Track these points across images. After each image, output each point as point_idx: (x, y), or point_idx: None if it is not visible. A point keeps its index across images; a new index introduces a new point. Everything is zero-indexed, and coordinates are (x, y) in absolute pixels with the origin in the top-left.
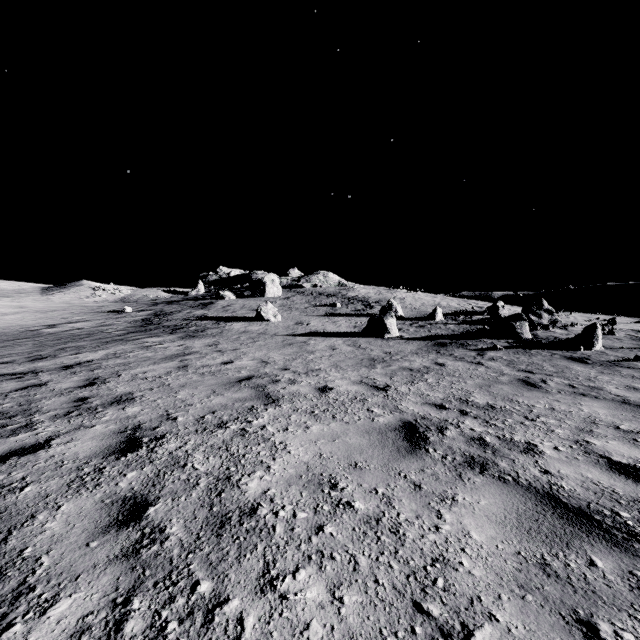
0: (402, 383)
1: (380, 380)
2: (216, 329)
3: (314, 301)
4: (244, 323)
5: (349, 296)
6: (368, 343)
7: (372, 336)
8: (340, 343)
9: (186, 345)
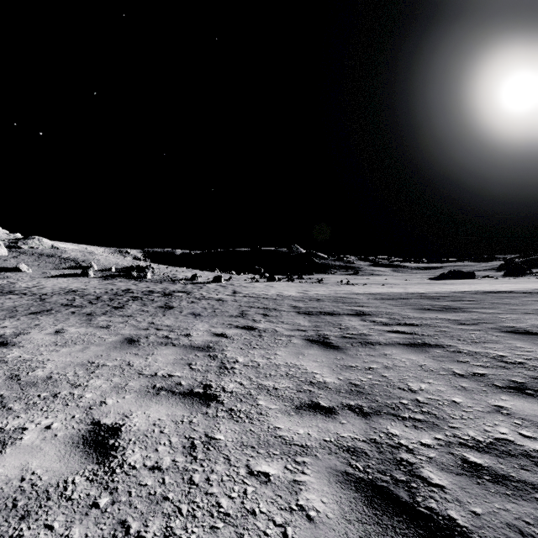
0: (93, 284)
1: (88, 283)
2: (1, 276)
3: (40, 260)
4: (11, 273)
5: (64, 257)
6: (83, 279)
7: (84, 277)
8: (72, 279)
9: (6, 281)
